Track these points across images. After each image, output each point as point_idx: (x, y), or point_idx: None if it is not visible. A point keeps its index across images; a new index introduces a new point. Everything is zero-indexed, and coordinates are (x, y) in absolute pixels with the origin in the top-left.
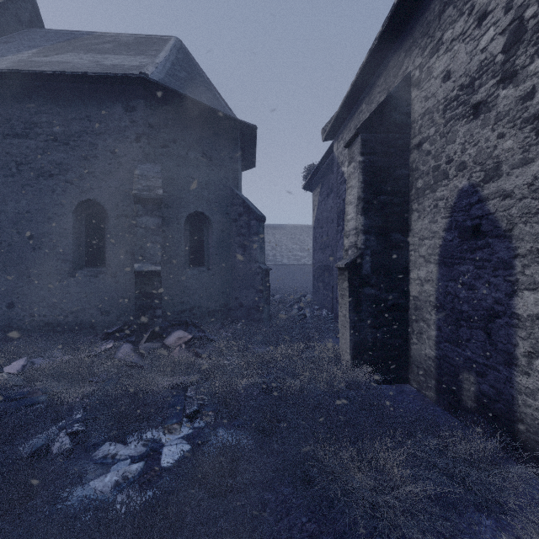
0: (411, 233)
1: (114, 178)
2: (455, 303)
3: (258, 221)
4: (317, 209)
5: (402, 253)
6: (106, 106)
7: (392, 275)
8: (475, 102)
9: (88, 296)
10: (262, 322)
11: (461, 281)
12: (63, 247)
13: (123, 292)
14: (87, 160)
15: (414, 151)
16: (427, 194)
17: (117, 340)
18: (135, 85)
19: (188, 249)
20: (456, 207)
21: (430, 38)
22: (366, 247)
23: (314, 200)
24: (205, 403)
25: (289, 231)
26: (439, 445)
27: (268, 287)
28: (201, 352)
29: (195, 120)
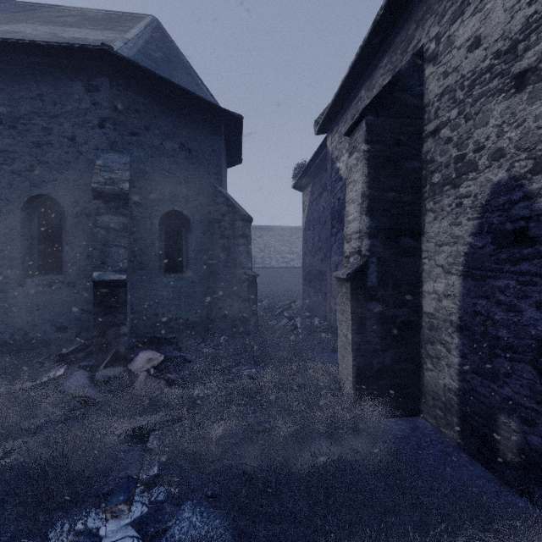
0: (424, 238)
1: (72, 170)
2: (487, 326)
3: (244, 221)
4: (307, 209)
5: (414, 260)
6: (63, 84)
7: (401, 288)
8: (518, 70)
9: (41, 309)
10: (248, 335)
11: (497, 299)
12: (9, 250)
13: (83, 304)
14: (39, 147)
15: (429, 139)
16: (447, 190)
17: (73, 363)
18: (98, 60)
19: (163, 253)
20: (488, 206)
21: (451, 0)
22: (372, 253)
23: (305, 200)
24: (170, 461)
25: (277, 232)
26: (490, 536)
27: (255, 295)
28: (174, 379)
29: (172, 106)
